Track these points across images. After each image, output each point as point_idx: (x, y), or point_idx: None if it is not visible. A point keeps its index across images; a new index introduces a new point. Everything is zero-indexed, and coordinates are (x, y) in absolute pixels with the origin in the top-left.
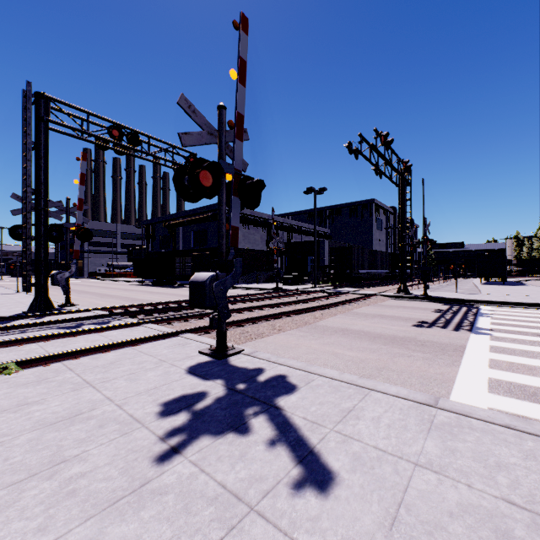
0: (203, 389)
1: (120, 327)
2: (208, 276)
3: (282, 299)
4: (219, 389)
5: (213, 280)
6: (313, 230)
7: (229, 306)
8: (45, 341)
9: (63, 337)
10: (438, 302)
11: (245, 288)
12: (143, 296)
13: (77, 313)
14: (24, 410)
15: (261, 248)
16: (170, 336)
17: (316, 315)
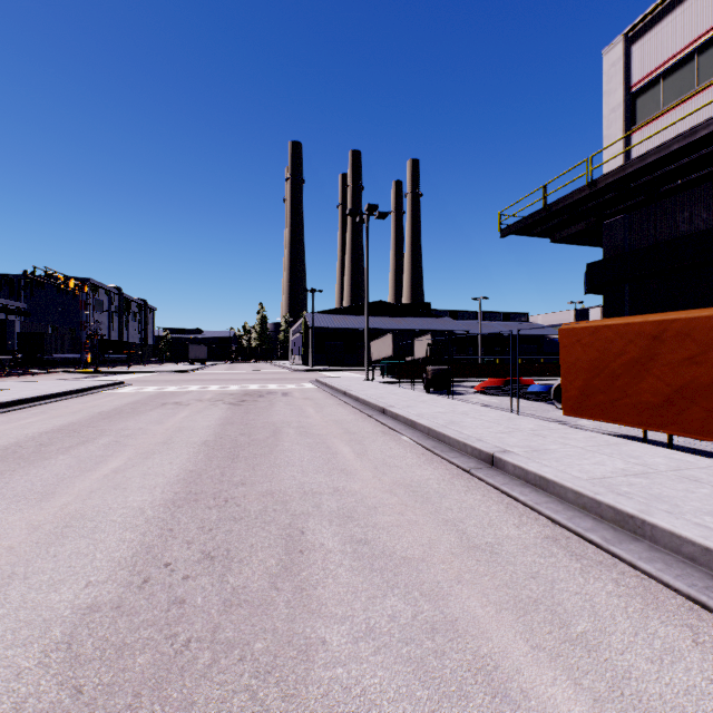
0: None
1: None
2: None
3: None
4: None
5: None
6: None
7: None
8: None
9: None
10: (103, 374)
11: None
12: None
13: None
14: None
15: None
16: None
17: None
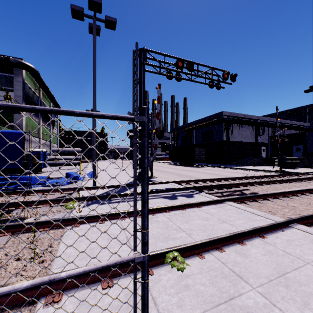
0: None
1: (209, 203)
2: None
3: (307, 182)
4: None
5: None
6: (294, 125)
7: (265, 186)
8: (166, 212)
9: (176, 209)
10: None
11: (248, 169)
12: (183, 172)
13: (161, 184)
14: None
15: (251, 140)
16: (282, 225)
17: None
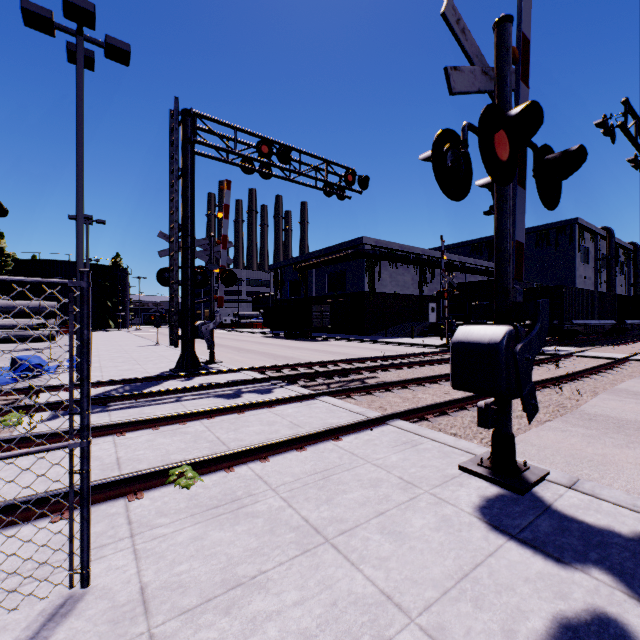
0: (592, 604)
1: (291, 401)
2: (503, 333)
3: None
4: (639, 613)
5: (509, 341)
6: (480, 267)
7: (406, 371)
8: (209, 418)
9: (228, 412)
10: None
11: (400, 343)
12: (282, 352)
13: (226, 374)
14: (240, 608)
15: (412, 292)
16: (375, 423)
17: (566, 394)
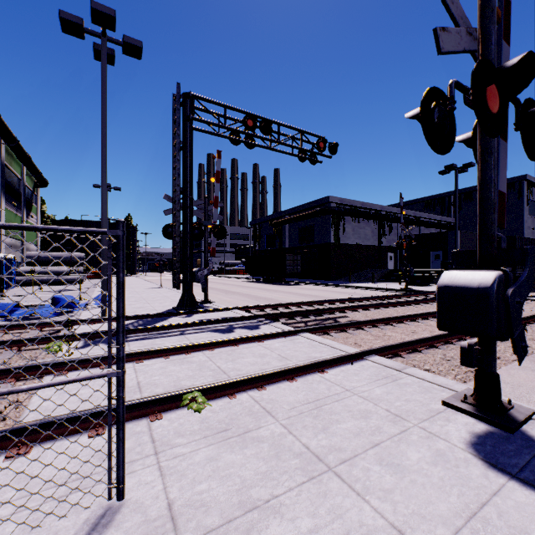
0: None
1: (277, 336)
2: (493, 277)
3: (431, 305)
4: None
5: (499, 285)
6: (433, 221)
7: (372, 311)
8: (209, 349)
9: (225, 345)
10: None
11: (363, 287)
12: (262, 294)
13: (218, 312)
14: (259, 531)
15: (372, 243)
16: (354, 358)
17: (529, 335)
